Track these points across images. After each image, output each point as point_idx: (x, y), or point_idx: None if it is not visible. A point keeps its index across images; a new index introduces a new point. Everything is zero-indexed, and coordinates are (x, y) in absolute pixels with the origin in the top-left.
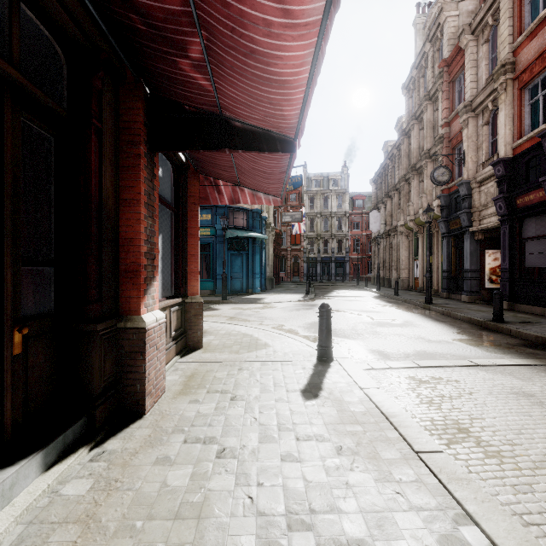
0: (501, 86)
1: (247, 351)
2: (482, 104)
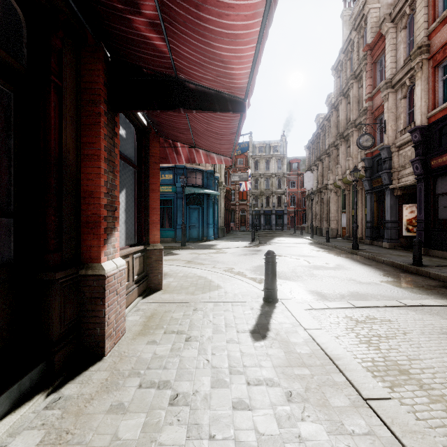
0: (417, 65)
1: (202, 293)
2: (400, 81)
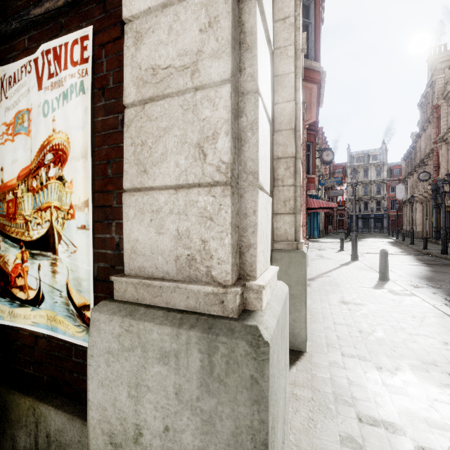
0: (449, 137)
1: (321, 249)
2: (447, 139)
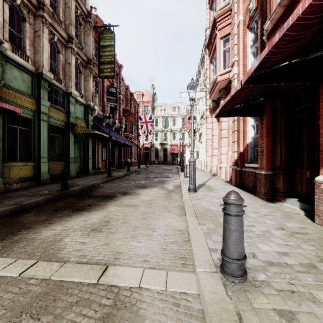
0: None
1: None
2: None
